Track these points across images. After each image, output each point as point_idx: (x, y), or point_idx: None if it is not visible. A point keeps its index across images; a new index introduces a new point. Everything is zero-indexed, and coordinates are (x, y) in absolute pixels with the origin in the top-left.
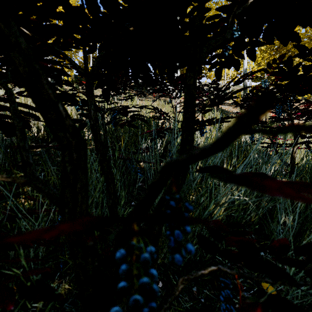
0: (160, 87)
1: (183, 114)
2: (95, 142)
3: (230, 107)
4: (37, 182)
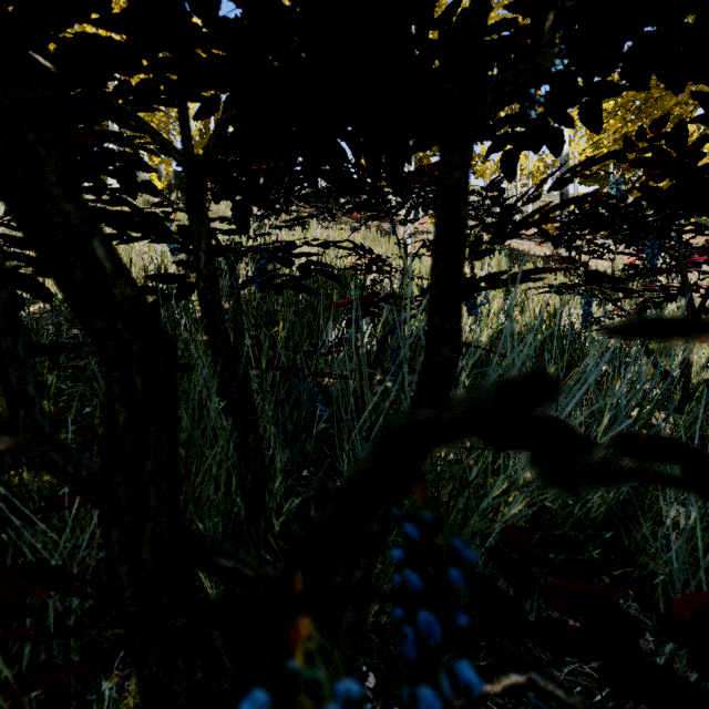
0: (370, 199)
1: (433, 264)
2: (211, 333)
3: (531, 243)
4: (47, 448)
